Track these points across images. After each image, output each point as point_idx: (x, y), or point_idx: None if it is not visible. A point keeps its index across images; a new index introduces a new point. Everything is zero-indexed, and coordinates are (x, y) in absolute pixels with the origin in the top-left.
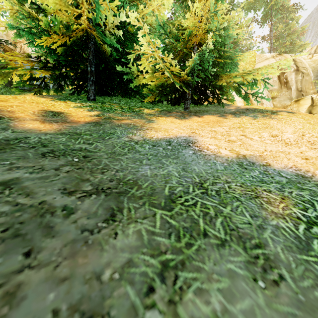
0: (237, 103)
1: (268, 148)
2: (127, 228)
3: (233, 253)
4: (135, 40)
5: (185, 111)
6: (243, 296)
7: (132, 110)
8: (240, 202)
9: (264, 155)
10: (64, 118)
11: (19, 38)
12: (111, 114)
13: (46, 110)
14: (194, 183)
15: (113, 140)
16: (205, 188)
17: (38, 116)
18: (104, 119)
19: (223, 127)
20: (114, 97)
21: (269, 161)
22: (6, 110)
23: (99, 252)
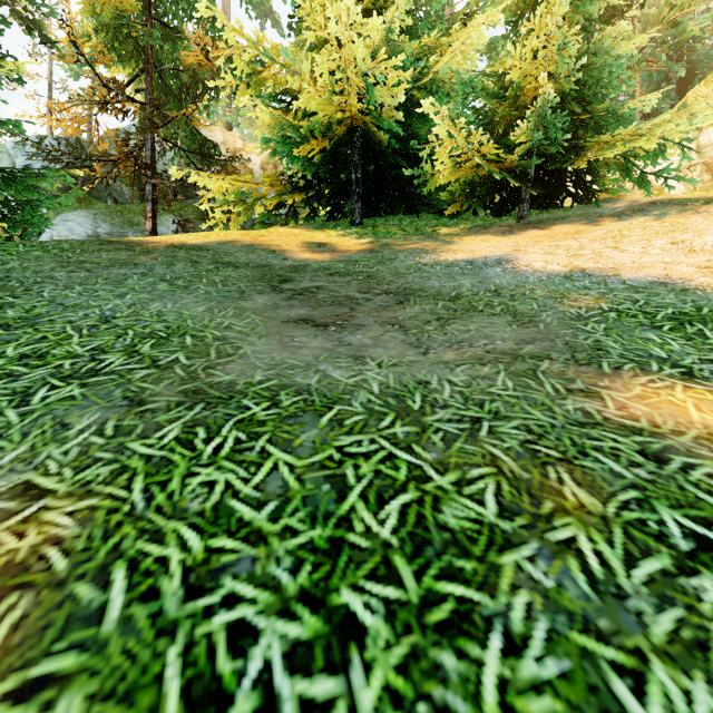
0: (671, 193)
1: (642, 259)
2: (414, 307)
3: (500, 318)
4: (426, 117)
5: (518, 223)
6: (495, 328)
7: (421, 231)
8: (535, 300)
9: (622, 267)
10: (331, 248)
11: (269, 152)
12: (389, 240)
13: (308, 242)
14: (487, 290)
15: (396, 264)
16: (499, 293)
17: (304, 248)
18: (381, 246)
19: (581, 240)
20: (391, 217)
21: (623, 272)
22: (272, 245)
23: (394, 313)
